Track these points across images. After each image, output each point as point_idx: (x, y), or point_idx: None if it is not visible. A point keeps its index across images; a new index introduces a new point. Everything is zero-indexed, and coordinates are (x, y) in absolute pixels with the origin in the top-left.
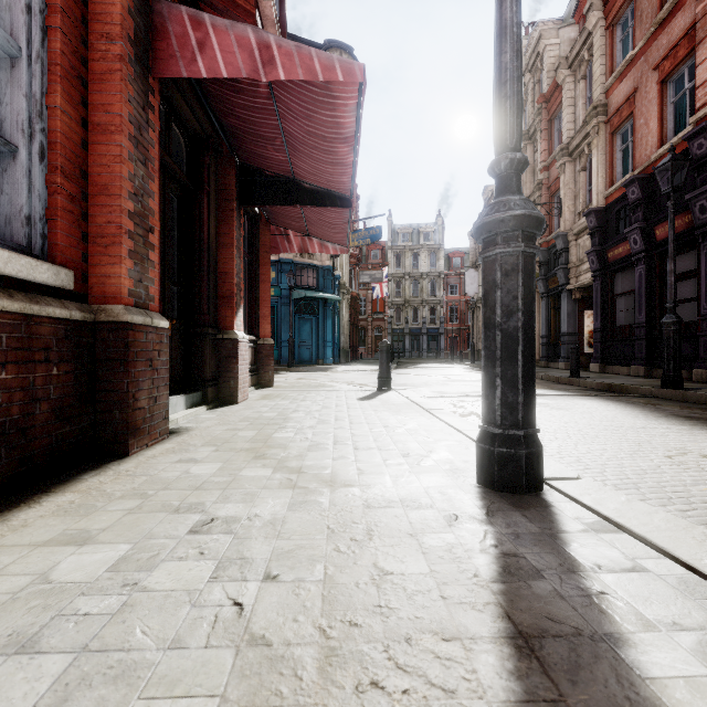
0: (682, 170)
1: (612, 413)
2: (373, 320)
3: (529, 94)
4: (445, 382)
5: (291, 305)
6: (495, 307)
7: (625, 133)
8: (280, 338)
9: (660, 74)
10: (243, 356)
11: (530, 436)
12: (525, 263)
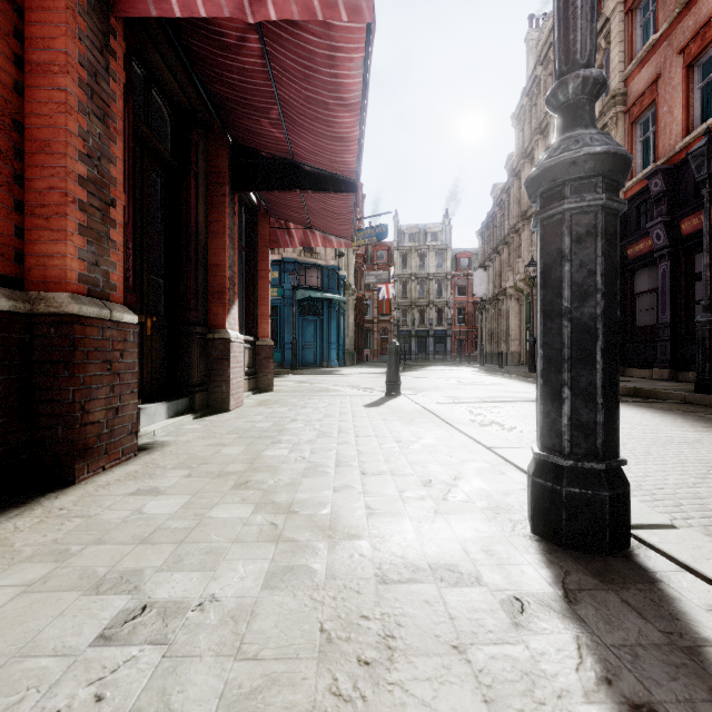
0: (710, 159)
1: (653, 423)
2: (379, 322)
3: (541, 87)
4: (457, 386)
5: (294, 305)
6: (561, 287)
7: (646, 123)
8: (283, 340)
9: (685, 58)
10: (237, 358)
11: (613, 471)
12: (606, 224)
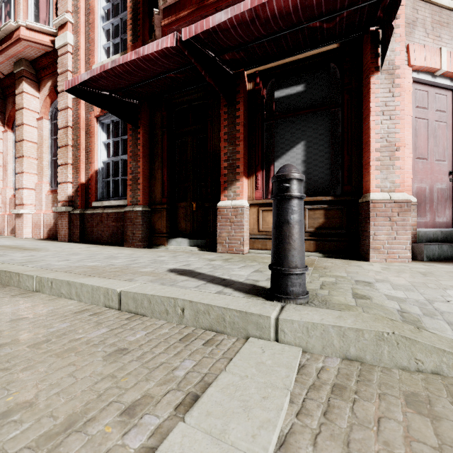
0: None
1: None
2: None
3: None
4: None
5: None
6: None
7: None
8: None
9: None
10: (230, 219)
11: None
12: None
